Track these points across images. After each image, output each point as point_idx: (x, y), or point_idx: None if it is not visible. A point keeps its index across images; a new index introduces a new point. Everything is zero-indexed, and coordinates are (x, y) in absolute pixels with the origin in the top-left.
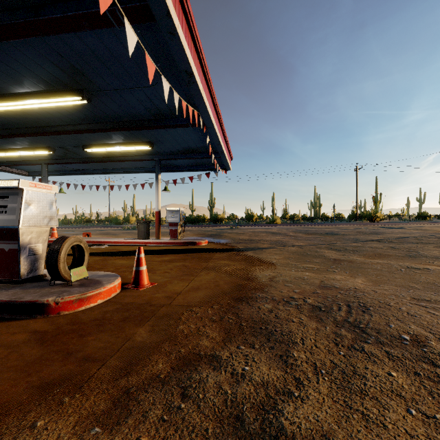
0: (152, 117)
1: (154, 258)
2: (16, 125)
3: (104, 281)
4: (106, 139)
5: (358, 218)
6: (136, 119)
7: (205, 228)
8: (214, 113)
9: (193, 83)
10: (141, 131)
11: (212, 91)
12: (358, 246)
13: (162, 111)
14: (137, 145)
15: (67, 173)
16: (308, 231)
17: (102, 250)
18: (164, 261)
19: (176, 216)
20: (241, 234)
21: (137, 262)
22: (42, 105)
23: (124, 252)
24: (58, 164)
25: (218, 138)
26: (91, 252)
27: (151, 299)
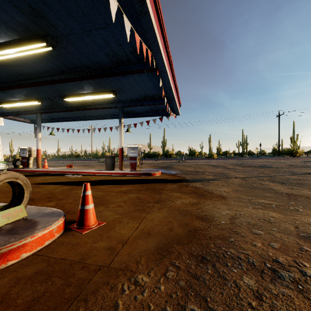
0: (112, 64)
1: (113, 189)
2: (7, 79)
3: (41, 224)
4: (79, 89)
5: (280, 154)
6: (99, 68)
7: (159, 161)
8: (167, 58)
9: (145, 14)
10: (105, 80)
11: (164, 33)
12: (300, 179)
13: (120, 57)
14: (103, 94)
15: (57, 120)
16: (243, 164)
17: (74, 179)
18: (121, 192)
19: (135, 152)
20: (188, 167)
21: (82, 201)
22: (17, 54)
23: (91, 182)
24: (49, 113)
25: (170, 83)
26: (65, 181)
27: (89, 252)
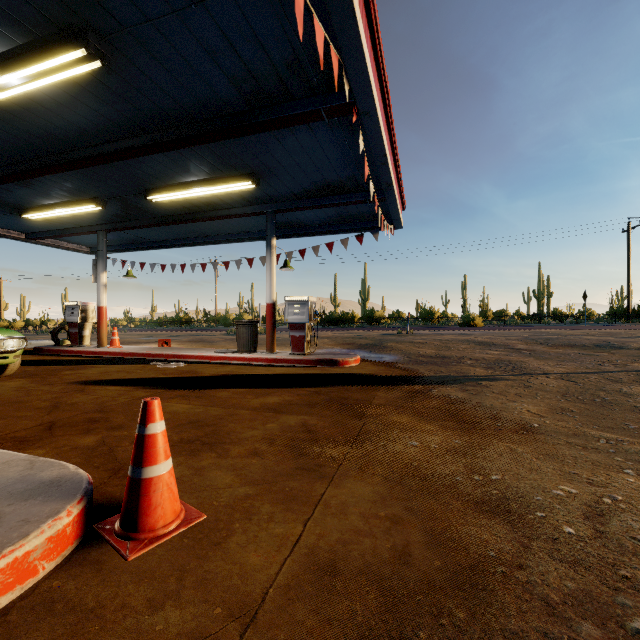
0: (245, 104)
1: (247, 399)
2: (24, 153)
3: None
4: (177, 173)
5: (631, 317)
6: (216, 116)
7: (355, 333)
8: (376, 81)
9: None
10: (231, 148)
11: (372, 9)
12: None
13: (263, 81)
14: (231, 181)
15: (141, 247)
16: (551, 340)
17: (167, 373)
18: (265, 409)
19: (302, 312)
20: (420, 345)
21: (135, 452)
22: (27, 86)
23: (201, 380)
24: (123, 232)
25: (384, 146)
26: (144, 378)
27: None
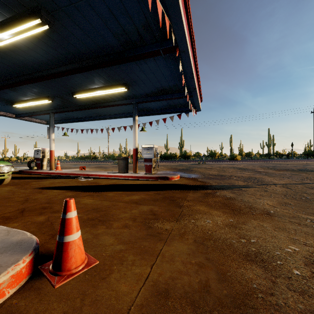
0: (121, 47)
1: (122, 197)
2: (12, 74)
3: None
4: (88, 83)
5: None
6: (107, 54)
7: (177, 163)
8: (188, 35)
9: None
10: (115, 70)
11: None
12: None
13: (130, 35)
14: (115, 87)
15: (71, 121)
16: (276, 167)
17: (83, 183)
18: (131, 202)
19: (150, 153)
20: (210, 169)
21: (60, 228)
22: (12, 39)
23: (100, 187)
24: (62, 113)
25: (192, 68)
26: (72, 185)
27: None
